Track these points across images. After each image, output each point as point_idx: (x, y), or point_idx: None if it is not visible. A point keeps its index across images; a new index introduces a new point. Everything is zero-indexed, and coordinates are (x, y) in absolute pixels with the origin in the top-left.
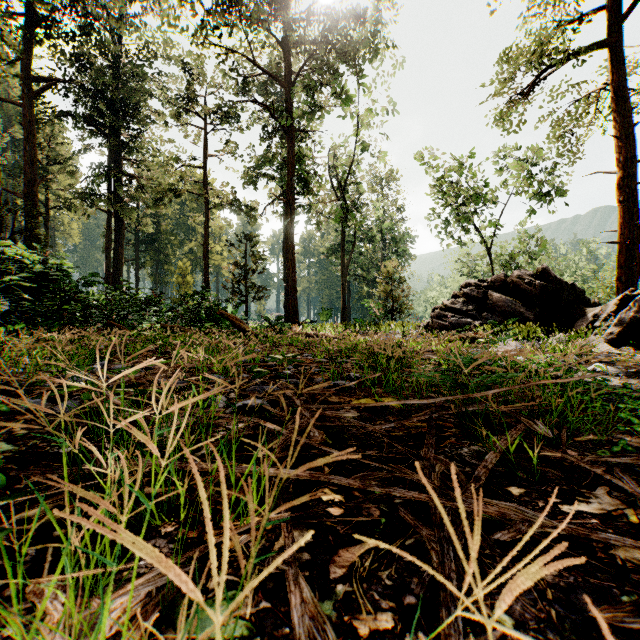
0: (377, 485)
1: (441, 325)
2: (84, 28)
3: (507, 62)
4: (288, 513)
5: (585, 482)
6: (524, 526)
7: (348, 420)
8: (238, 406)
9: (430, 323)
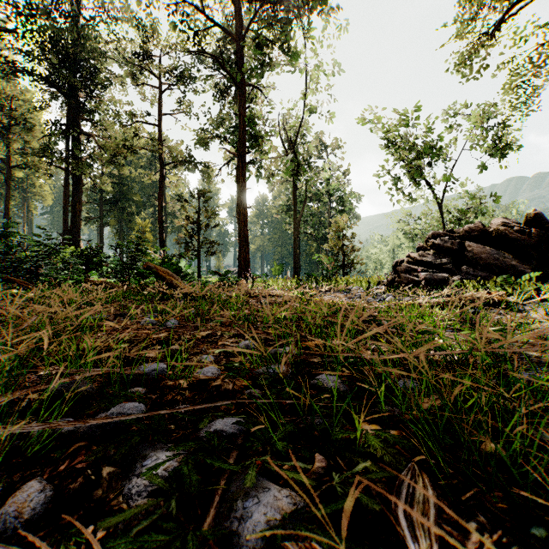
0: None
1: (412, 280)
2: None
3: (468, 4)
4: None
5: None
6: None
7: None
8: None
9: (397, 278)
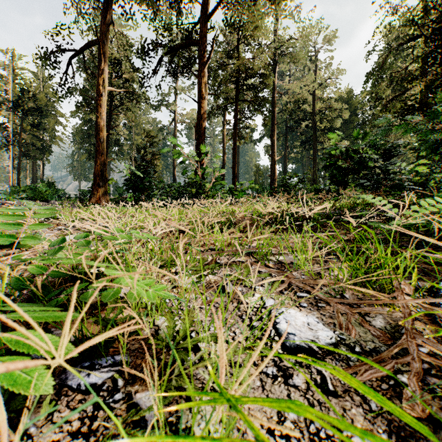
0: None
1: None
2: None
3: None
4: None
5: None
6: None
7: None
8: None
9: None
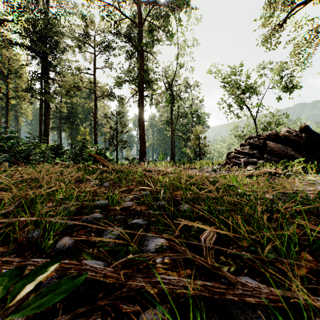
0: None
1: (236, 163)
2: None
3: (270, 6)
4: None
5: None
6: None
7: None
8: None
9: (228, 161)
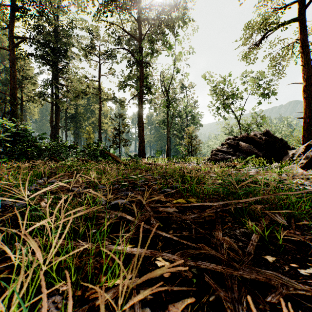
0: (191, 260)
1: (216, 159)
2: (40, 12)
3: (248, 29)
4: (137, 279)
5: (309, 252)
6: (283, 289)
7: (171, 213)
8: (112, 204)
9: (210, 158)
